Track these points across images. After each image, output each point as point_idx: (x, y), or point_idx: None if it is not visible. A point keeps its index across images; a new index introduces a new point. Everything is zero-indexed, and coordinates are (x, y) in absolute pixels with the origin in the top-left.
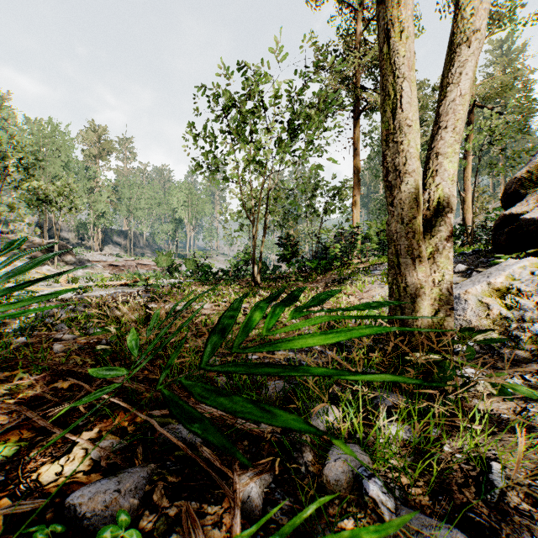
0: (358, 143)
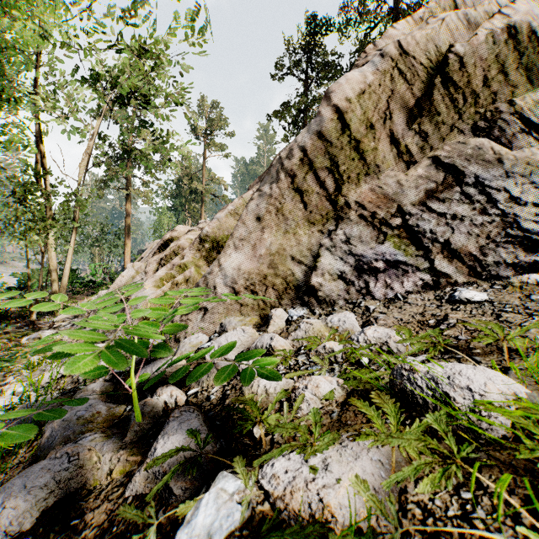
0: (128, 209)
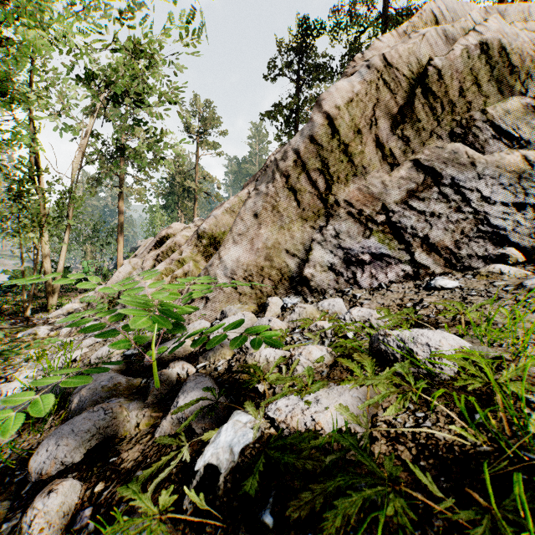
0: (121, 206)
